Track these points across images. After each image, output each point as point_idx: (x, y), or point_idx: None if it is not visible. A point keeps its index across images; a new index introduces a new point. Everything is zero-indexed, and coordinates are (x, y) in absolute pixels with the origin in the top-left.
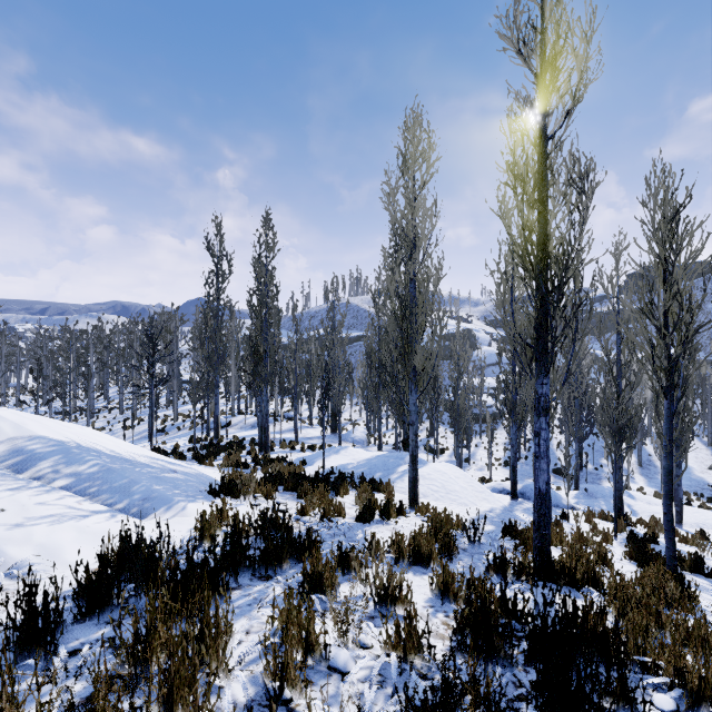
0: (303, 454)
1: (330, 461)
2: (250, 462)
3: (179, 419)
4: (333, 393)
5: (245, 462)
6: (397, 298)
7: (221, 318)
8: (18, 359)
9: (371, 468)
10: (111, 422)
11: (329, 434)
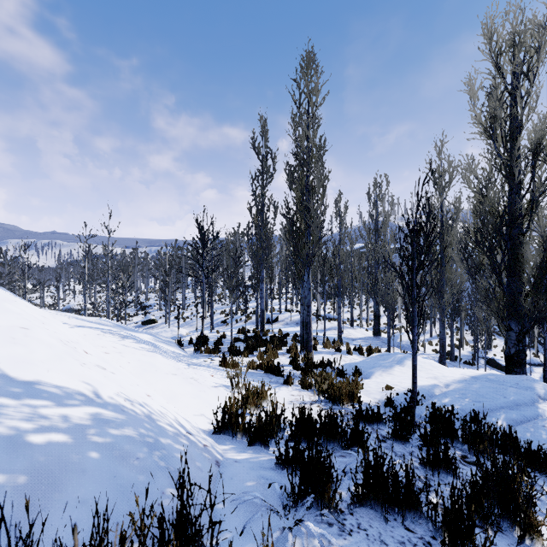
0: (350, 357)
1: (397, 375)
2: (288, 363)
3: (239, 314)
4: (381, 291)
5: (277, 366)
6: (502, 140)
7: (266, 214)
8: (147, 268)
9: (480, 402)
10: (194, 313)
11: (372, 336)
